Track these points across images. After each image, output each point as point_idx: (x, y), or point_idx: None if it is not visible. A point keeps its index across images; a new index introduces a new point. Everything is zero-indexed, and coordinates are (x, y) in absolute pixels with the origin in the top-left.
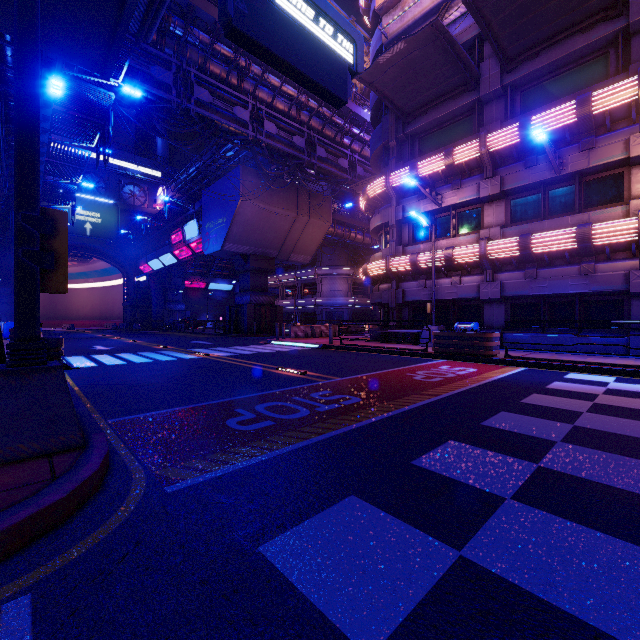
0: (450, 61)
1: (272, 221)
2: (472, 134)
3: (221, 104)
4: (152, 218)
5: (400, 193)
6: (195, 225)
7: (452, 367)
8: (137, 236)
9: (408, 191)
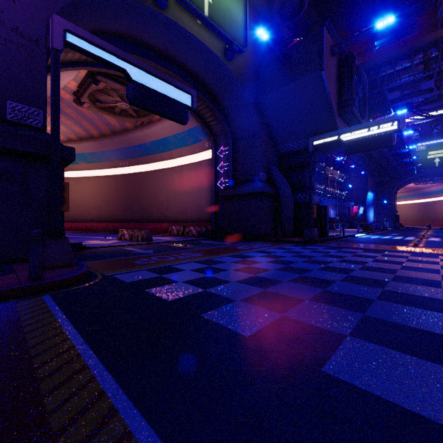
0: None
1: None
2: None
3: None
4: None
5: None
6: None
7: None
8: None
9: None
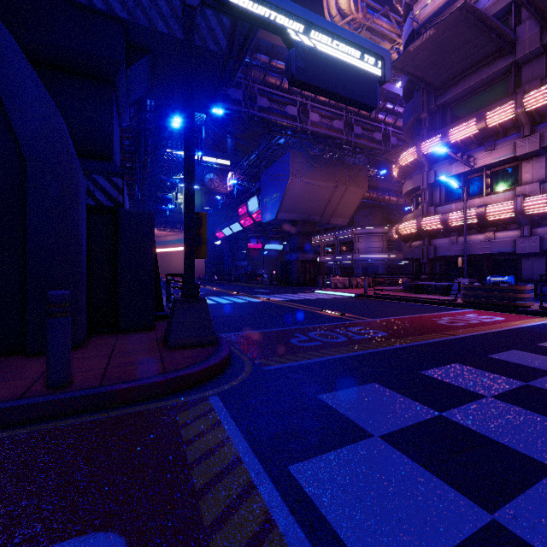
0: (482, 33)
1: (315, 192)
2: (508, 95)
3: (276, 106)
4: (225, 197)
5: (431, 159)
6: (256, 200)
7: (479, 315)
8: (215, 211)
9: (439, 156)
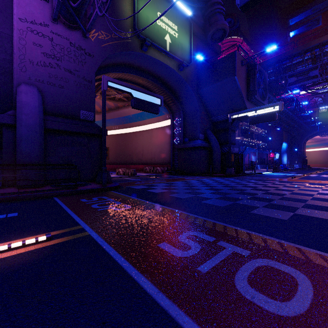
0: None
1: None
2: None
3: None
4: None
5: None
6: None
7: None
8: None
9: None
